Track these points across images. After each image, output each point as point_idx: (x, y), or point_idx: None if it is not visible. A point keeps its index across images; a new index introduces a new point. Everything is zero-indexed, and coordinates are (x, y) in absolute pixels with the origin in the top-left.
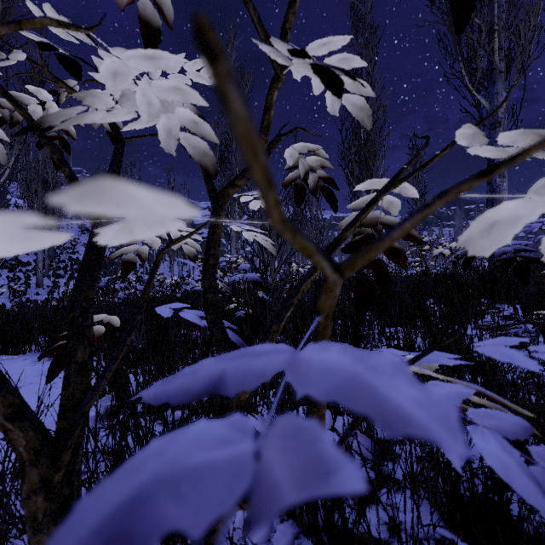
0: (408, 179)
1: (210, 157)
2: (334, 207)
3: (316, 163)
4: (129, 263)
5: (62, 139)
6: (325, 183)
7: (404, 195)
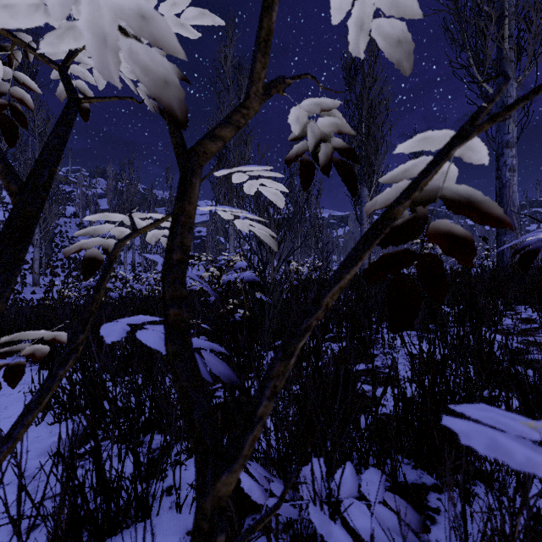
0: (504, 116)
1: (175, 90)
2: (352, 188)
3: (330, 127)
4: (92, 260)
5: (15, 108)
6: (342, 156)
7: (467, 160)
